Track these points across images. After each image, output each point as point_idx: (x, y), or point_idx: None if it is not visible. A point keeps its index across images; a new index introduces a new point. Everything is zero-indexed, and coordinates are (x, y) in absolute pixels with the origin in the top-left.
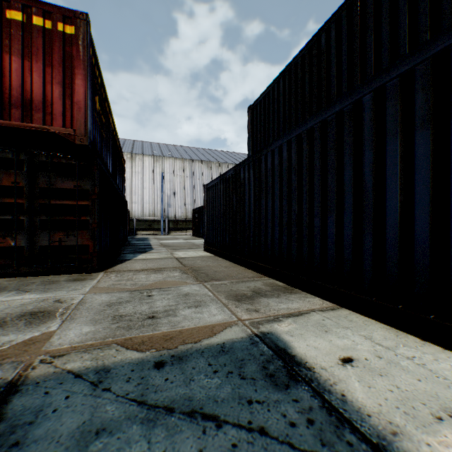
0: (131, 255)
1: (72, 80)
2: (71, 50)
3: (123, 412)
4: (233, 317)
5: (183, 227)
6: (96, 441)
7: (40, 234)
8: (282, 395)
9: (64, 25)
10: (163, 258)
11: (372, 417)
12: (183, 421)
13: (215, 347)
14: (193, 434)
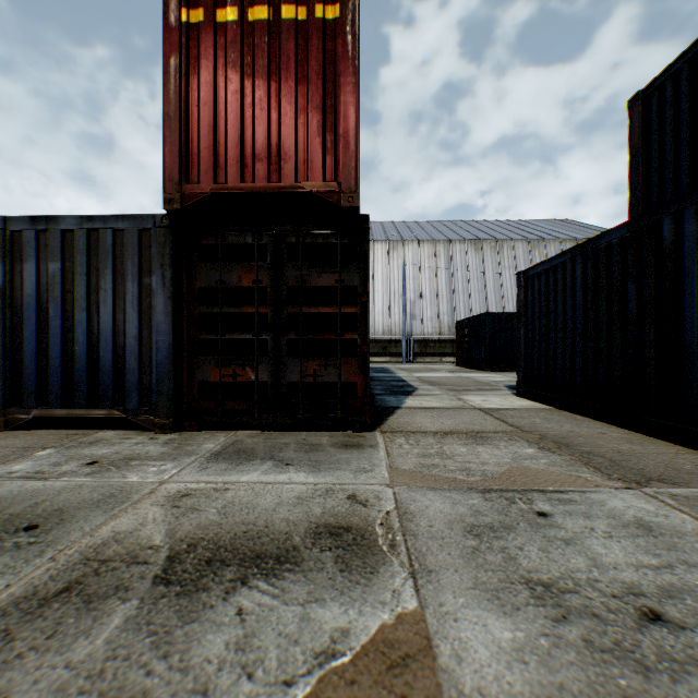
0: (392, 398)
1: (334, 99)
2: (333, 47)
3: None
4: None
5: (435, 351)
6: None
7: (287, 363)
8: None
9: (323, 6)
10: (454, 407)
11: None
12: None
13: None
14: None
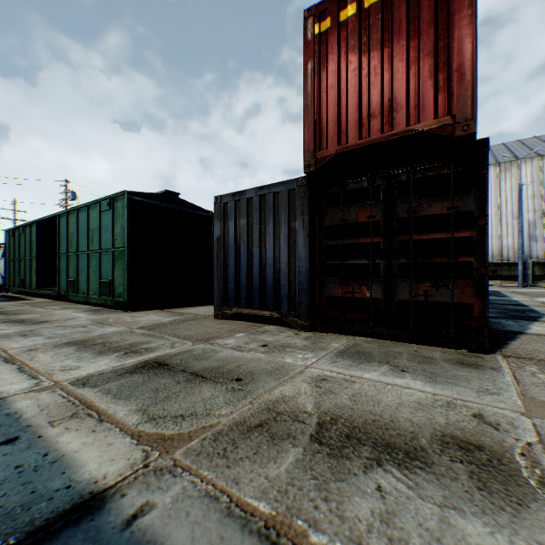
0: (510, 322)
1: (446, 39)
2: None
3: None
4: None
5: None
6: None
7: (397, 284)
8: None
9: None
10: None
11: None
12: None
13: None
14: None
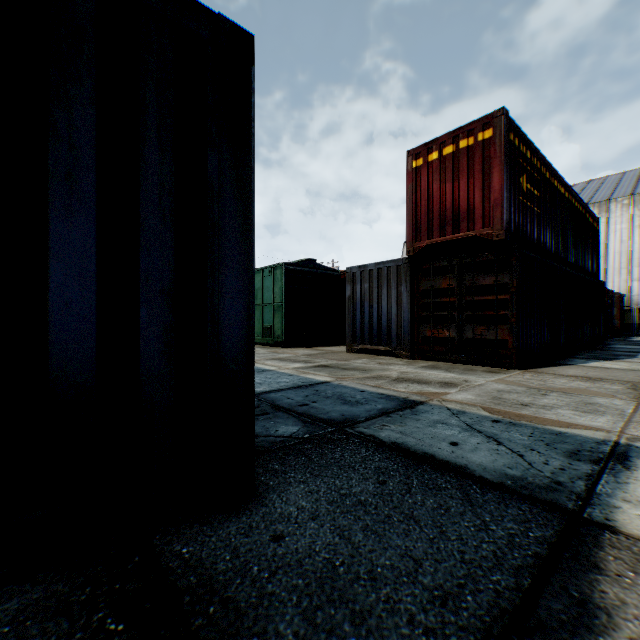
0: (580, 360)
1: (489, 181)
2: (488, 152)
3: (457, 424)
4: (615, 429)
5: None
6: (440, 424)
7: (465, 328)
8: (563, 459)
9: (482, 132)
10: (629, 369)
11: (625, 493)
12: (481, 436)
13: (551, 431)
14: (480, 440)
